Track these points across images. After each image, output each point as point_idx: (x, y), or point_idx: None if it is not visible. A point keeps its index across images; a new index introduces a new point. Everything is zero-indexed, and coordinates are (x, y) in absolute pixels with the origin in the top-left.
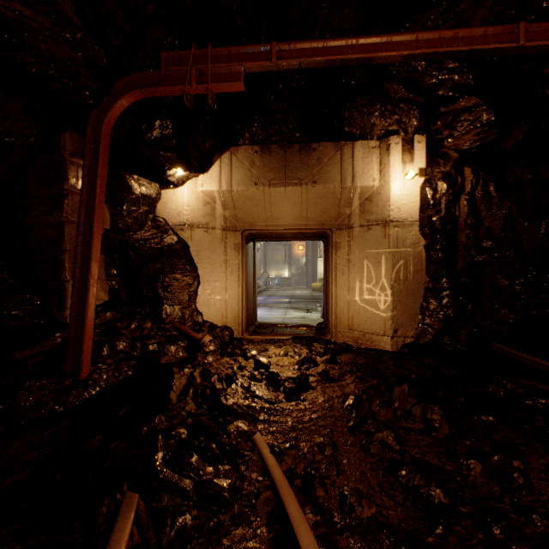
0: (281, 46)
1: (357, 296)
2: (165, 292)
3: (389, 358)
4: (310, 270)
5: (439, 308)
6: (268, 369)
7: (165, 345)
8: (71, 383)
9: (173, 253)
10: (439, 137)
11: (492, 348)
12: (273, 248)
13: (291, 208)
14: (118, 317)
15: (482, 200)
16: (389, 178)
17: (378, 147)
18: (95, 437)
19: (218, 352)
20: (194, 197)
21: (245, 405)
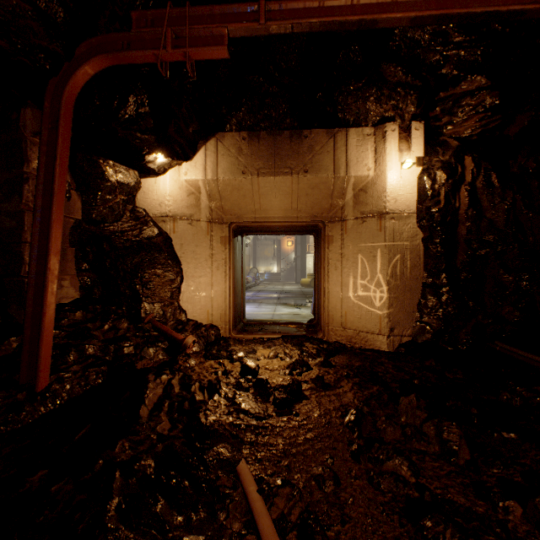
0: (271, 6)
1: (350, 292)
2: (145, 289)
3: (386, 359)
4: (299, 266)
5: (438, 305)
6: (256, 374)
7: (142, 347)
8: (25, 396)
9: (153, 246)
10: (437, 124)
11: (496, 348)
12: (262, 243)
13: (281, 199)
14: (90, 317)
15: (484, 190)
16: (384, 168)
17: (373, 134)
18: (37, 474)
19: (202, 353)
20: (177, 187)
21: (228, 423)
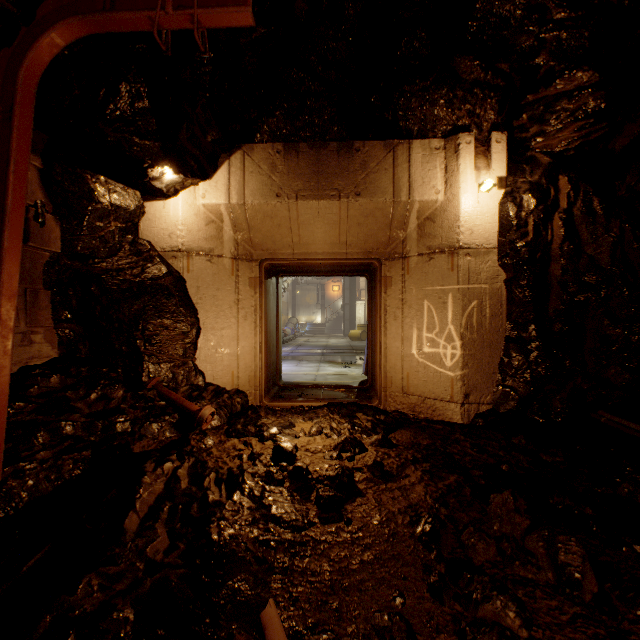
0: None
1: (414, 348)
2: (148, 345)
3: (462, 436)
4: (347, 315)
5: (526, 365)
6: (293, 458)
7: (142, 422)
8: None
9: (160, 289)
10: (524, 136)
11: (601, 420)
12: (303, 288)
13: (326, 230)
14: (71, 383)
15: (583, 219)
16: (457, 190)
17: (443, 148)
18: None
19: (223, 429)
20: (192, 213)
21: (252, 539)
